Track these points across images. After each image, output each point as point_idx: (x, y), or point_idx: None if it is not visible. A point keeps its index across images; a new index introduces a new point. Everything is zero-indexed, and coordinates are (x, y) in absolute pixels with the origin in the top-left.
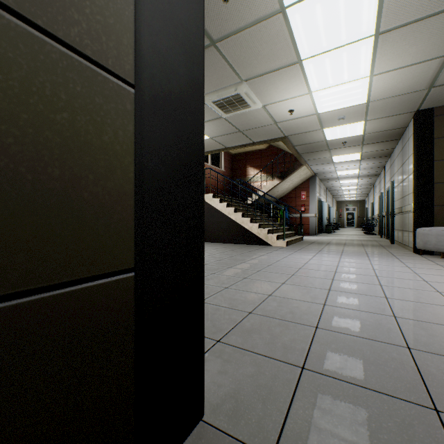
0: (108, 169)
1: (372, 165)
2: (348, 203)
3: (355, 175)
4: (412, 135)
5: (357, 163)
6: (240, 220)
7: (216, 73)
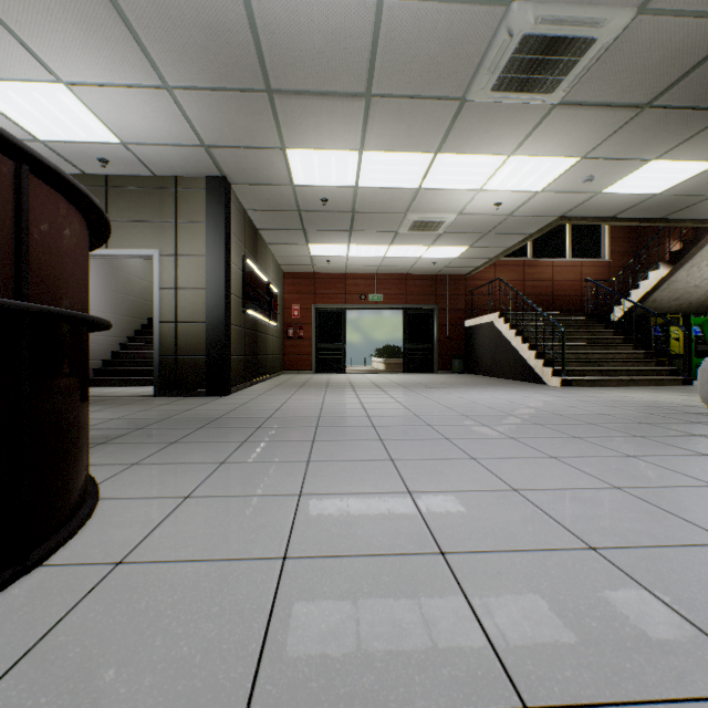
0: (201, 339)
1: None
2: None
3: None
4: None
5: None
6: (519, 348)
7: (381, 219)
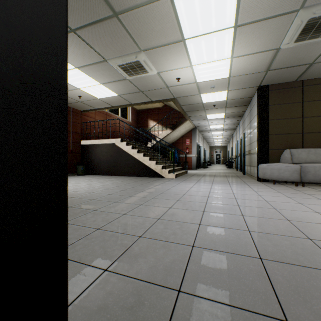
0: None
1: (232, 122)
2: (217, 148)
3: (221, 129)
4: (256, 102)
5: (222, 120)
6: (142, 159)
7: (119, 41)
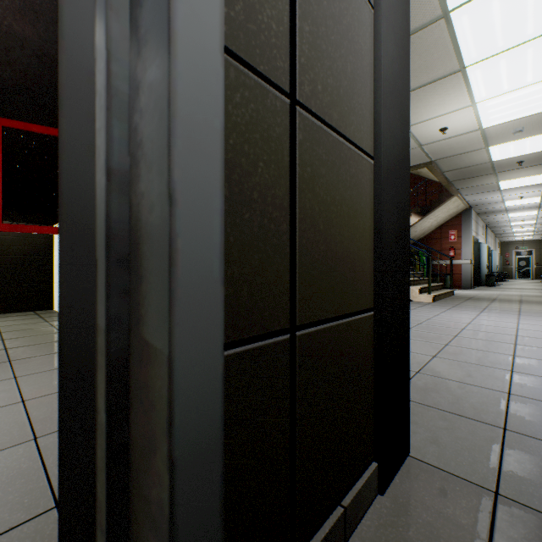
0: (363, 229)
1: None
2: (520, 244)
3: (534, 205)
4: None
5: (539, 188)
6: None
7: None
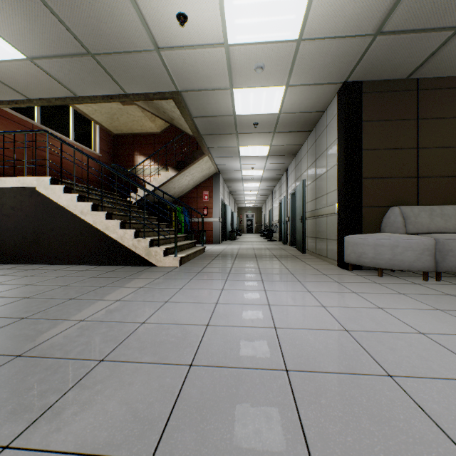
0: None
1: (277, 166)
2: (248, 210)
3: (259, 178)
4: (335, 118)
5: (264, 161)
6: (103, 225)
7: None
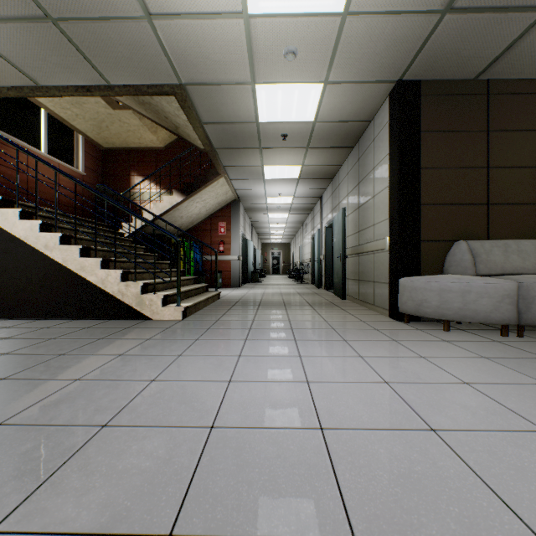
0: None
1: (310, 192)
2: (274, 246)
3: (287, 207)
4: (385, 128)
5: (294, 185)
6: (76, 264)
7: None
